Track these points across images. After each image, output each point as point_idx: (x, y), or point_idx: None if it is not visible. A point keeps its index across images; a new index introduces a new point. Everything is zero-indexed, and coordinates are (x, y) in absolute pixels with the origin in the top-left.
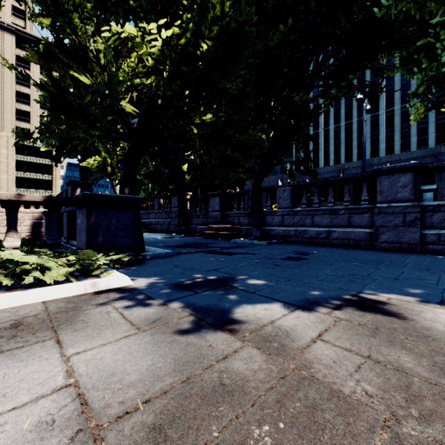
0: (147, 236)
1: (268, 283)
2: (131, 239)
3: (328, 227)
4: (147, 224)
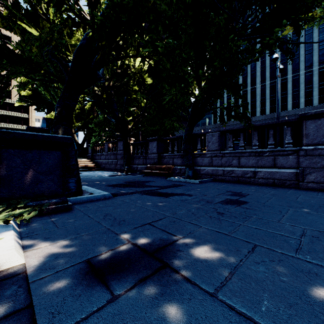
0: (96, 174)
1: (227, 258)
2: (56, 184)
3: (254, 167)
4: (99, 164)
